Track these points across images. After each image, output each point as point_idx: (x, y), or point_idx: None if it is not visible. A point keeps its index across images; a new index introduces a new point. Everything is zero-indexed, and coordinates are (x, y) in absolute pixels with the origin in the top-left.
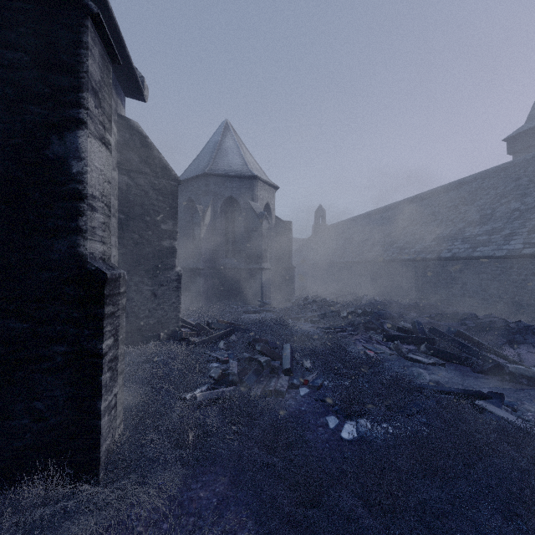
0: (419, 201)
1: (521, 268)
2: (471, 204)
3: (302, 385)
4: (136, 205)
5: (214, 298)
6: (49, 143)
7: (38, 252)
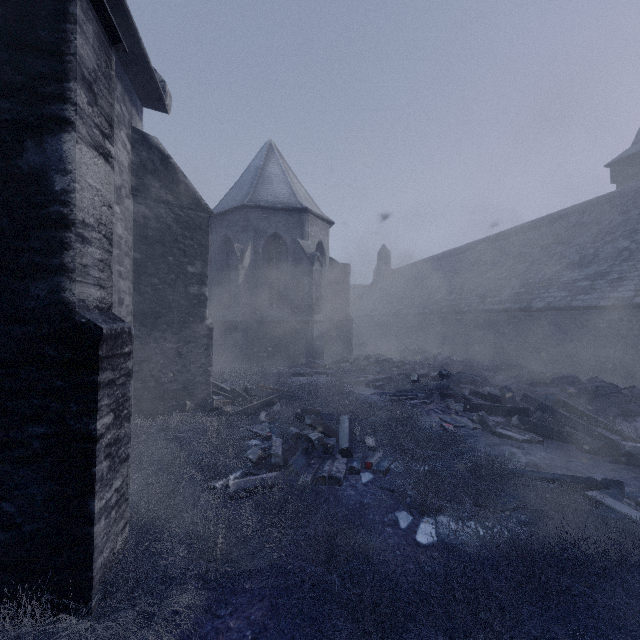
0: (503, 240)
1: (632, 321)
2: (569, 242)
3: (363, 469)
4: (156, 241)
5: (255, 358)
6: (23, 150)
7: (6, 298)
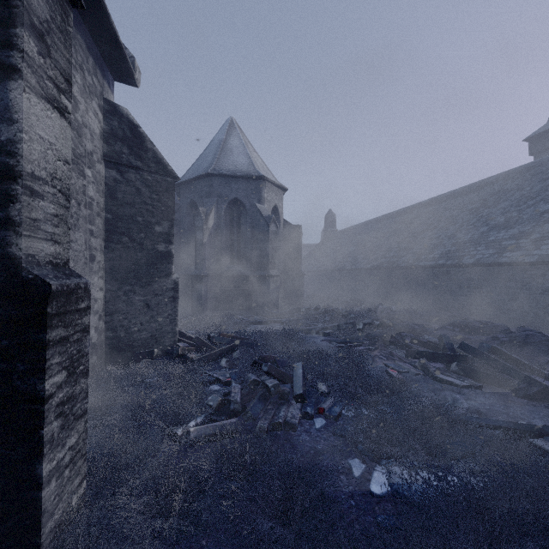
0: (435, 205)
1: None
2: (494, 206)
3: (316, 414)
4: (126, 203)
5: (218, 308)
6: None
7: None
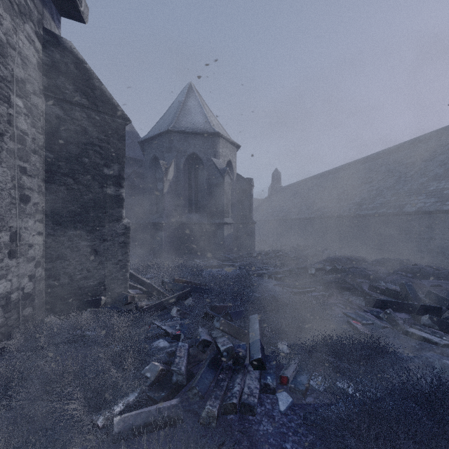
0: (371, 161)
1: None
2: (431, 160)
3: (278, 385)
4: (70, 143)
5: (177, 252)
6: None
7: None
